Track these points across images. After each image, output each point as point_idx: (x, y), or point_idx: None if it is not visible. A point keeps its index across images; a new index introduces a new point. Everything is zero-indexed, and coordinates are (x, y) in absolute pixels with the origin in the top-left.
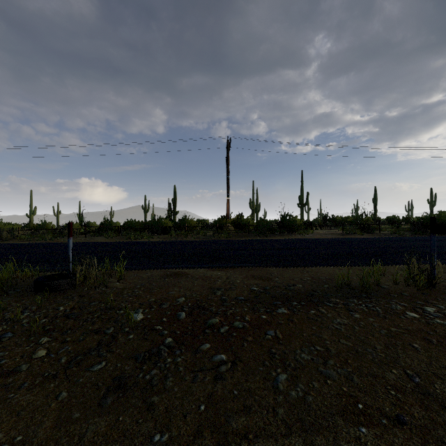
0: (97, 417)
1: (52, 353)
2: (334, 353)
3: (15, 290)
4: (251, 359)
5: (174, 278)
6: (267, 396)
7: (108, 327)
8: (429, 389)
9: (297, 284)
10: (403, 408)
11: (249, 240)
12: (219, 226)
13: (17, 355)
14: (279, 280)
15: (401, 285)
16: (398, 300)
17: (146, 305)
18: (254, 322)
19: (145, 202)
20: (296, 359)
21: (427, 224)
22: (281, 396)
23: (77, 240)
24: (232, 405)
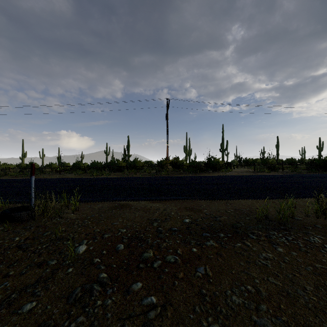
0: None
1: None
2: (265, 296)
3: None
4: (181, 303)
5: (120, 209)
6: None
7: (52, 260)
8: None
9: (222, 216)
10: None
11: (183, 176)
12: (161, 166)
13: None
14: (207, 212)
15: (312, 217)
16: (313, 233)
17: (91, 236)
18: (185, 256)
19: (106, 148)
20: (227, 304)
21: (319, 164)
22: None
23: (53, 177)
24: None
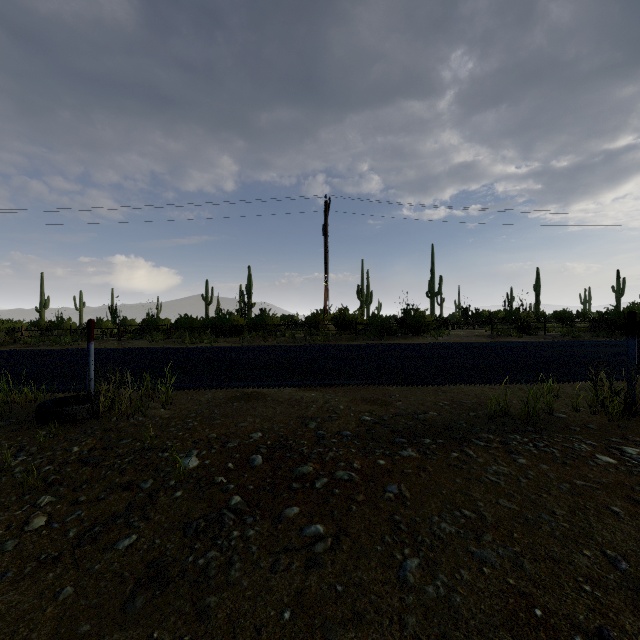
0: (117, 631)
1: (56, 522)
2: (491, 522)
3: (8, 421)
4: (362, 532)
5: (247, 402)
6: (390, 595)
7: (144, 479)
8: None
9: (429, 411)
10: (607, 616)
11: (356, 344)
12: (314, 325)
13: (0, 525)
14: (403, 405)
15: (585, 413)
16: (582, 436)
17: (204, 444)
18: (366, 471)
19: (206, 290)
20: (433, 533)
21: (613, 321)
22: (412, 595)
23: (107, 345)
24: (334, 610)
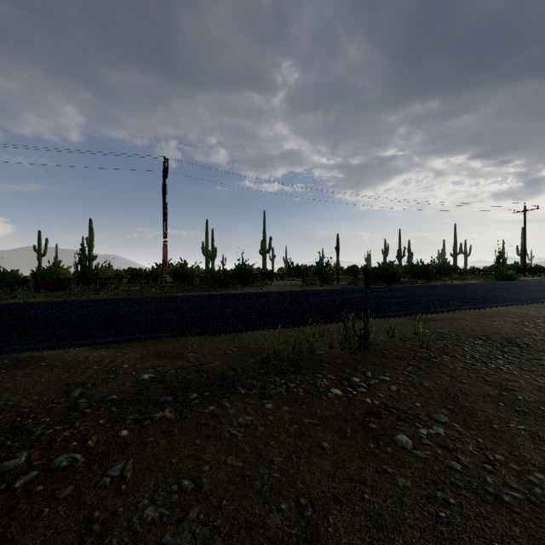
0: None
1: None
2: (205, 491)
3: None
4: None
5: (9, 371)
6: None
7: None
8: (321, 529)
9: (214, 361)
10: None
11: (189, 295)
12: (153, 278)
13: None
14: (194, 356)
15: (337, 349)
16: (327, 372)
17: None
18: (98, 449)
19: (39, 241)
20: (130, 526)
21: (379, 274)
22: None
23: None
24: None
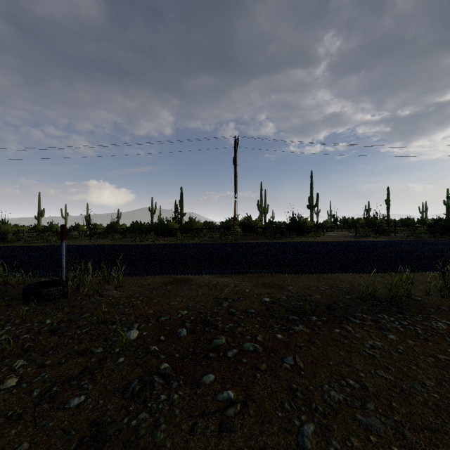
0: None
1: (25, 382)
2: (372, 392)
3: (3, 299)
4: (266, 399)
5: (177, 285)
6: None
7: (96, 347)
8: None
9: (314, 294)
10: None
11: (257, 242)
12: (227, 228)
13: None
14: (293, 289)
15: (436, 296)
16: (436, 316)
17: (143, 319)
18: (267, 343)
19: (152, 204)
20: (324, 400)
21: (446, 226)
22: None
23: (82, 243)
24: None
